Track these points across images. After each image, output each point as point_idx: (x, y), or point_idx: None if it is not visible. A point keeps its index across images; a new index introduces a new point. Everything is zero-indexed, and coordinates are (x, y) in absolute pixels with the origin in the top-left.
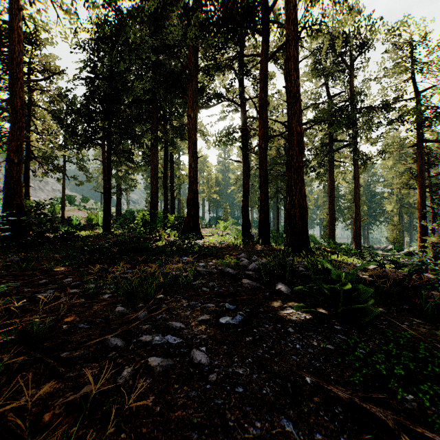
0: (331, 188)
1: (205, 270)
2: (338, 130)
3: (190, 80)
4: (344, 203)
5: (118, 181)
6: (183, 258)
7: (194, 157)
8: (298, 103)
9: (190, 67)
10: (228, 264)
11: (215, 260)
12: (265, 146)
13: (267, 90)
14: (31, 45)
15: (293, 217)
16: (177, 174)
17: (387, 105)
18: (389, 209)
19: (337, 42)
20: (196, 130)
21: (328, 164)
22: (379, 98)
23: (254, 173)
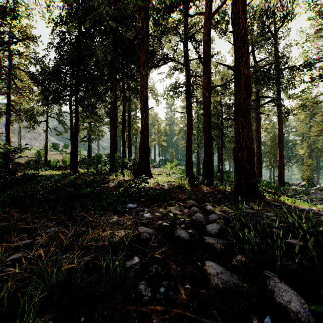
0: (259, 136)
1: (148, 232)
2: (266, 87)
3: (142, 43)
4: (265, 148)
5: (89, 132)
6: (127, 205)
7: (145, 109)
8: (246, 46)
9: (142, 32)
10: (178, 215)
11: (162, 207)
12: (209, 95)
13: (210, 44)
14: (12, 18)
15: (241, 160)
16: (134, 127)
17: (309, 65)
18: (301, 153)
19: (274, 0)
20: (147, 86)
21: (256, 116)
22: (298, 62)
23: (194, 125)
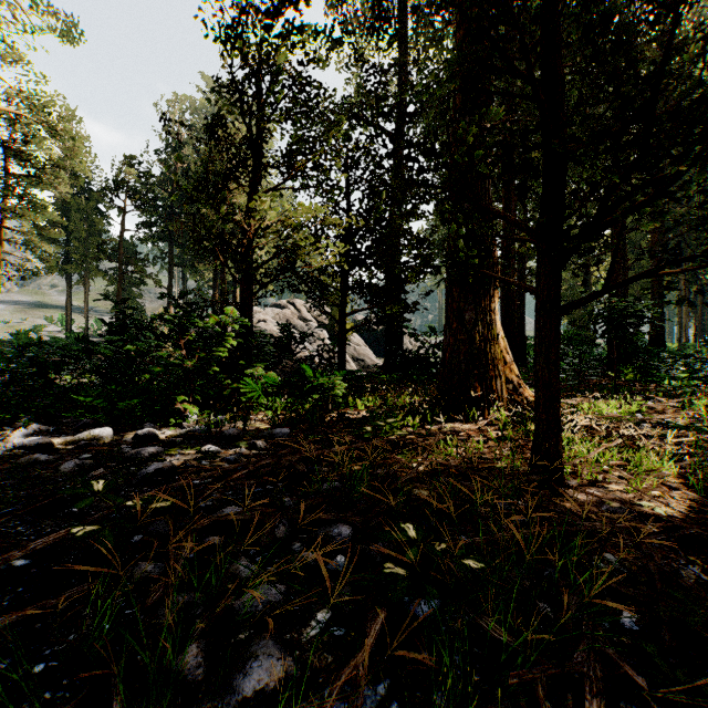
0: None
1: None
2: None
3: None
4: None
5: None
6: None
7: None
8: None
9: None
10: None
11: None
12: None
13: None
14: None
15: None
16: None
17: None
18: None
19: None
20: None
21: None
22: None
23: None
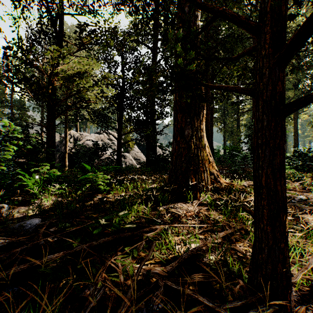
0: None
1: None
2: None
3: None
4: None
5: None
6: None
7: (296, 132)
8: None
9: None
10: None
11: None
12: None
13: None
14: None
15: None
16: None
17: None
18: None
19: None
20: (297, 122)
21: None
22: None
23: None
